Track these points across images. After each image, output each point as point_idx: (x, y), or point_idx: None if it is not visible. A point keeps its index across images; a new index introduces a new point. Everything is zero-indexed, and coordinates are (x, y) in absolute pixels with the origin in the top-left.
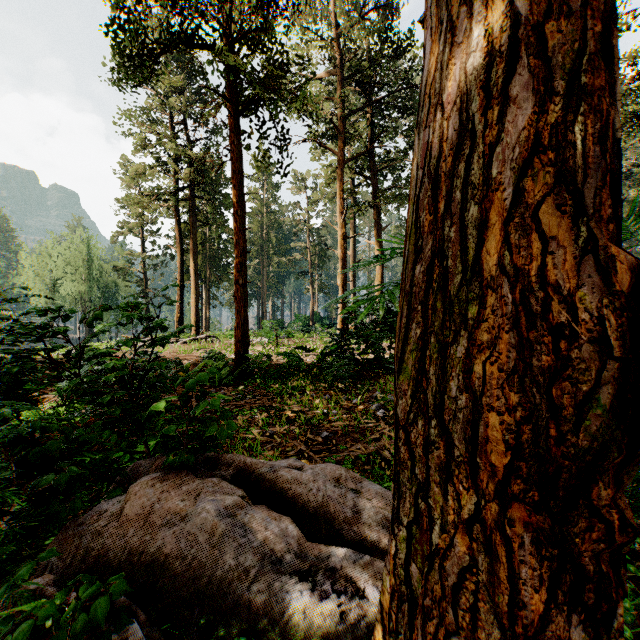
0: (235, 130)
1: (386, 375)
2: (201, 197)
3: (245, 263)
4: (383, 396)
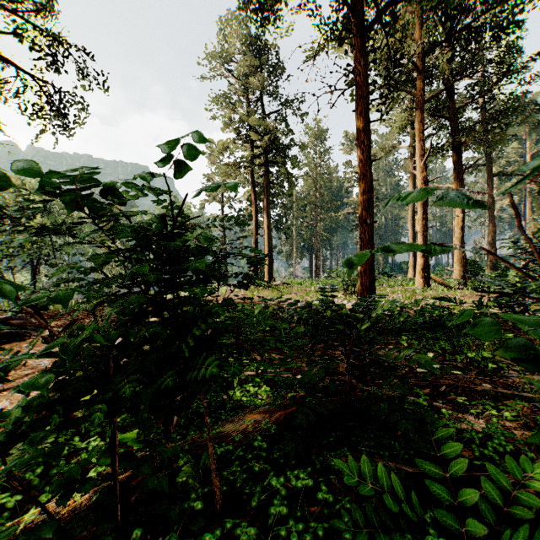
0: (361, 49)
1: None
2: (273, 161)
3: (372, 200)
4: None
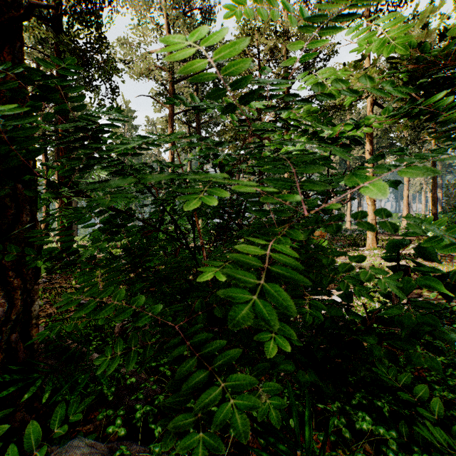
0: None
1: None
2: None
3: None
4: None
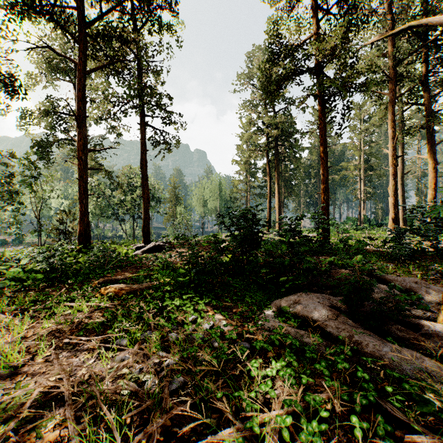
0: (321, 112)
1: (440, 259)
2: (282, 145)
3: (328, 187)
4: (438, 265)
